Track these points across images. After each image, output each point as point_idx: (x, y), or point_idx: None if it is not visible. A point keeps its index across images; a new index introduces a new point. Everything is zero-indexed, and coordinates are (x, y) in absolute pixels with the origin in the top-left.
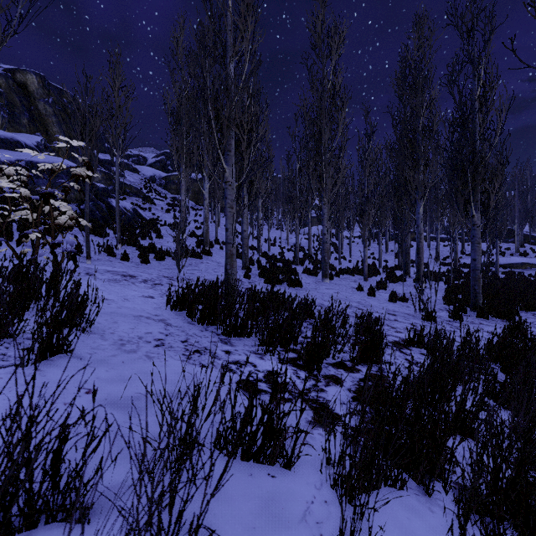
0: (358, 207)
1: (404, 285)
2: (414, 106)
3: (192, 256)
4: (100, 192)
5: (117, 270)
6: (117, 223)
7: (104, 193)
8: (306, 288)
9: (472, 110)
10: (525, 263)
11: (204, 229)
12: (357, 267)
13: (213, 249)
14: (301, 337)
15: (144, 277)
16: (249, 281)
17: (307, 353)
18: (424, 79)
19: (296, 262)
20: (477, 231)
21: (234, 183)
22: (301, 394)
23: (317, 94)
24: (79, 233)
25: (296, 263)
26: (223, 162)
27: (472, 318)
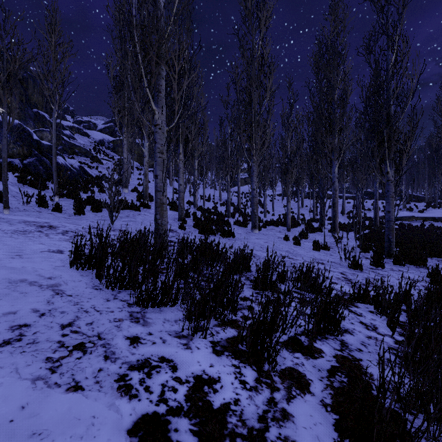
0: (282, 166)
1: (322, 234)
2: (331, 79)
3: (130, 208)
4: (44, 149)
5: (40, 220)
6: (54, 175)
7: (49, 150)
8: (238, 238)
9: (387, 78)
10: (412, 216)
11: (144, 184)
12: (280, 219)
13: (153, 202)
14: (240, 298)
15: (67, 228)
16: (184, 232)
17: (253, 334)
18: (339, 55)
19: (228, 215)
20: (391, 186)
21: (164, 127)
22: (253, 441)
23: (248, 60)
24: (15, 185)
25: (228, 216)
26: (152, 102)
27: (390, 265)
